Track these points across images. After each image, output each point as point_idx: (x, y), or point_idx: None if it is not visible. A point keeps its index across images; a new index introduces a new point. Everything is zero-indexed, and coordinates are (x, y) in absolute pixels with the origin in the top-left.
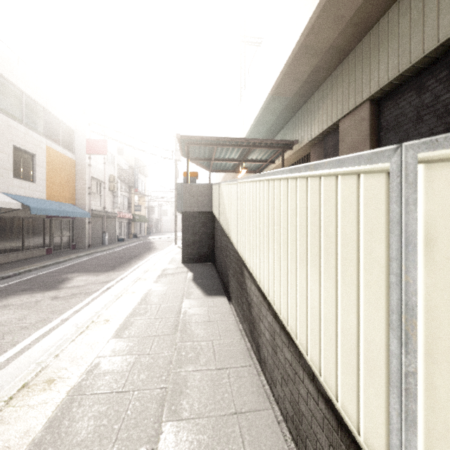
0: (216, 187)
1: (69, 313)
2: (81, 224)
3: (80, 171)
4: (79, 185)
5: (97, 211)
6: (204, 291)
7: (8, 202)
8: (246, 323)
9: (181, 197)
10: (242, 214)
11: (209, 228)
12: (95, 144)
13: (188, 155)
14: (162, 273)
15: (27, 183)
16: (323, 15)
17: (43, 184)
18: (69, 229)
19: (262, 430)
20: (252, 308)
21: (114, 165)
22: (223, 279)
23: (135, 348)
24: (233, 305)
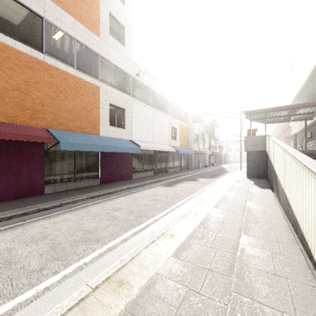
0: (267, 138)
1: (208, 186)
2: (190, 157)
3: (190, 132)
4: (190, 139)
5: (197, 151)
6: (260, 187)
7: (172, 149)
8: (277, 194)
9: (246, 144)
10: (274, 154)
11: (264, 160)
12: (196, 118)
13: (250, 120)
14: (236, 180)
15: (174, 141)
16: None
17: (178, 140)
18: (186, 160)
19: (274, 206)
20: (278, 186)
21: (203, 125)
22: (271, 184)
23: (235, 193)
24: (274, 192)
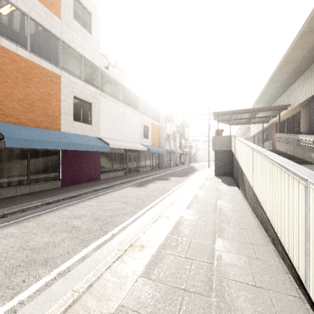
0: (233, 138)
1: (179, 185)
2: (162, 156)
3: (162, 131)
4: (161, 138)
5: (168, 150)
6: (227, 185)
7: (144, 148)
8: (243, 191)
9: (214, 143)
10: (241, 153)
11: (230, 159)
12: (168, 117)
13: (218, 121)
14: (206, 178)
15: (146, 139)
16: (293, 50)
17: (150, 139)
18: (158, 159)
19: (242, 203)
20: (244, 184)
21: (174, 125)
22: (236, 182)
23: (206, 192)
24: (240, 189)
